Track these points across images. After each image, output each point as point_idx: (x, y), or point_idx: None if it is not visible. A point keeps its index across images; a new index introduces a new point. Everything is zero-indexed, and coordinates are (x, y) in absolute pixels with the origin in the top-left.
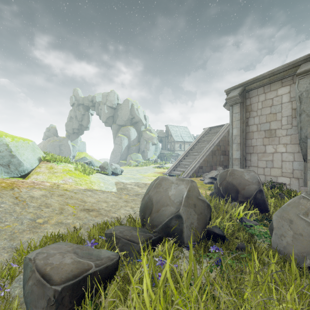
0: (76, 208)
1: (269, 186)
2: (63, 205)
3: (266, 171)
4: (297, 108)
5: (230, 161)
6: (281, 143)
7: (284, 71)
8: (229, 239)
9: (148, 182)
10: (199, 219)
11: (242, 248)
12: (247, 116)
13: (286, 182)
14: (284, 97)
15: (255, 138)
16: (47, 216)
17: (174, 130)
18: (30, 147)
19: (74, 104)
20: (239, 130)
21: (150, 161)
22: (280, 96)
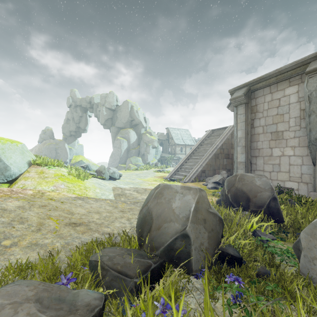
0: (60, 222)
1: (276, 191)
2: (43, 219)
3: (273, 175)
4: (305, 109)
5: (234, 165)
6: (288, 146)
7: (292, 69)
8: (247, 261)
9: (148, 187)
10: (210, 238)
11: (265, 275)
12: (252, 117)
13: (293, 187)
14: (292, 97)
15: (261, 141)
16: (18, 236)
17: (175, 132)
18: (19, 150)
19: (71, 106)
20: (244, 132)
21: (150, 164)
22: (288, 96)
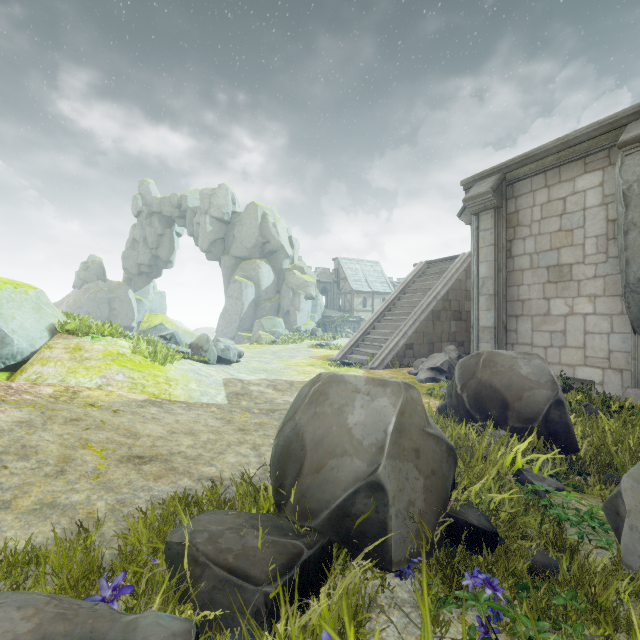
0: (109, 454)
1: None
2: (72, 449)
3: (551, 355)
4: (618, 219)
5: (472, 333)
6: (583, 294)
7: (590, 139)
8: (508, 539)
9: (297, 378)
10: (428, 490)
11: (546, 569)
12: (509, 236)
13: (593, 378)
14: (590, 194)
15: (528, 284)
16: (14, 486)
17: (351, 268)
18: (31, 303)
19: (141, 213)
20: (492, 267)
21: (302, 332)
22: (582, 192)
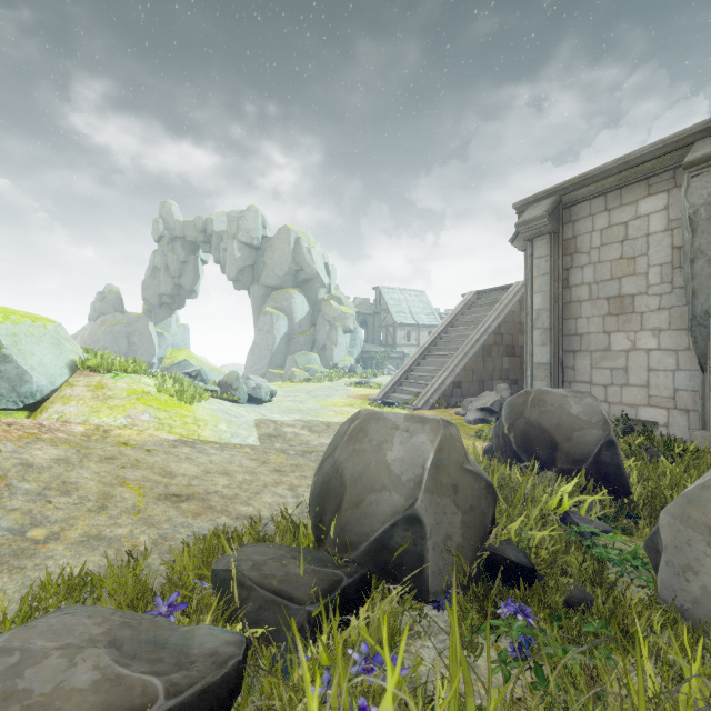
0: (146, 492)
1: (618, 428)
2: (110, 486)
3: (612, 394)
4: (684, 246)
5: (526, 370)
6: (646, 328)
7: (654, 158)
8: (546, 575)
9: (334, 419)
10: (466, 525)
11: (582, 603)
12: (566, 265)
13: (657, 419)
14: (654, 219)
15: (586, 317)
16: (60, 520)
17: (394, 298)
18: (50, 338)
19: (162, 238)
20: (548, 297)
21: (339, 369)
22: (645, 216)
